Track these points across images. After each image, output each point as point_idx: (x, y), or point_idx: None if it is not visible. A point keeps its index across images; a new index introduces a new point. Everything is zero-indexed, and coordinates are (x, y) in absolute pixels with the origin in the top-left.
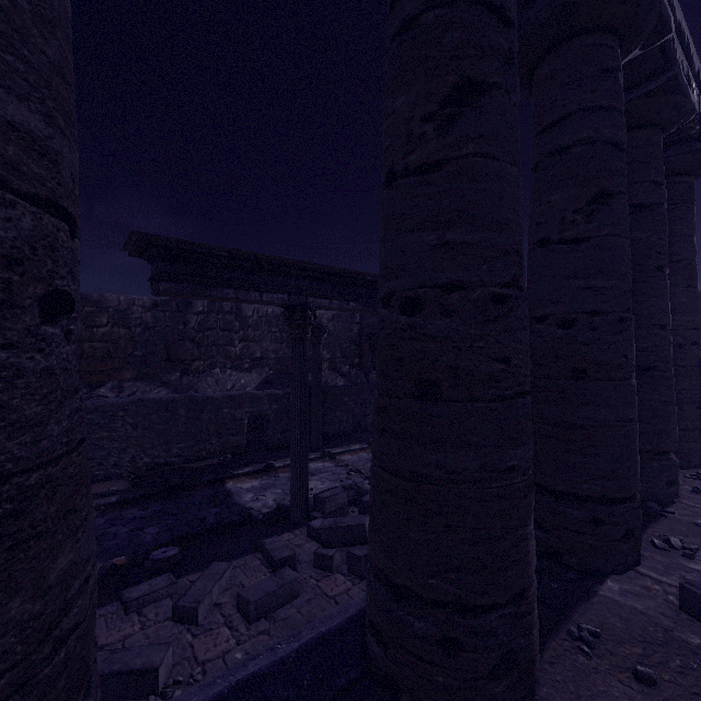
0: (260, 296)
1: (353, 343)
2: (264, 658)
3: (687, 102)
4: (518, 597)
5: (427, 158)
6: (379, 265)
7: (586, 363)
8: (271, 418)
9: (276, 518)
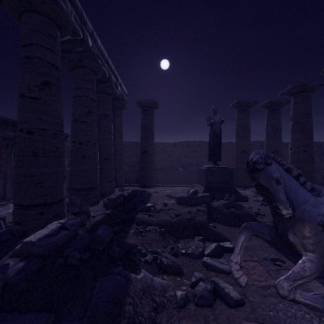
0: None
1: None
2: None
3: (115, 91)
4: (61, 202)
5: (35, 96)
6: (18, 119)
7: (85, 154)
8: None
9: None
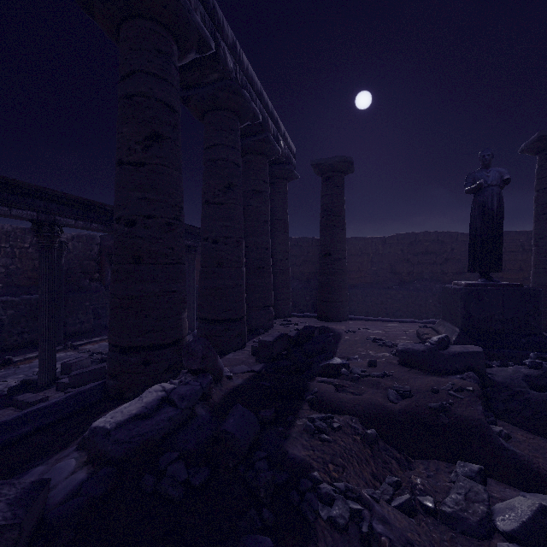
0: (9, 211)
1: (93, 260)
2: (43, 405)
3: (275, 148)
4: (178, 343)
5: (138, 160)
6: (114, 203)
7: (223, 259)
8: (5, 323)
9: (23, 389)
